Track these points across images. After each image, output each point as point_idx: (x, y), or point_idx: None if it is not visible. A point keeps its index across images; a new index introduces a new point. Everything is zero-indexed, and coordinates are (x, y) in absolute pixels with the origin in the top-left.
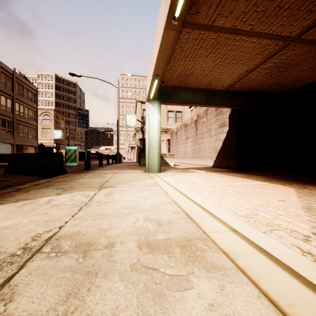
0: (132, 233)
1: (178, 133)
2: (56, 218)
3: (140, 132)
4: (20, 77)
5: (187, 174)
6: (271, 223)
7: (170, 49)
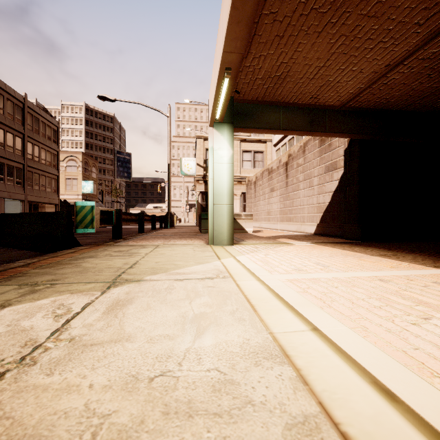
0: None
1: (258, 183)
2: None
3: (202, 182)
4: (35, 107)
5: (279, 248)
6: None
7: None
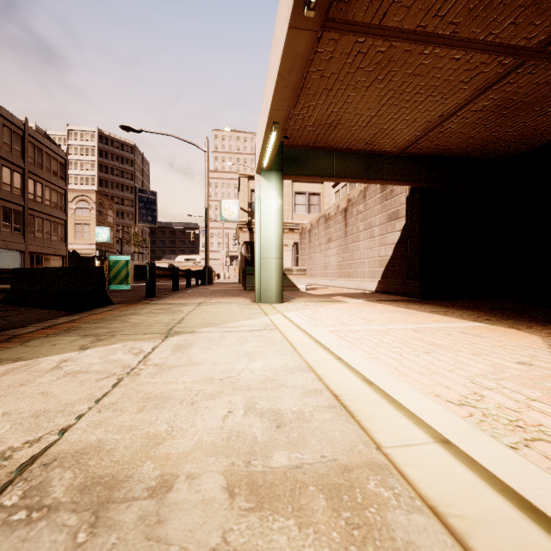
0: (216, 449)
1: (313, 231)
2: (61, 406)
3: (247, 229)
4: (37, 135)
5: (330, 305)
6: (521, 422)
7: (299, 71)
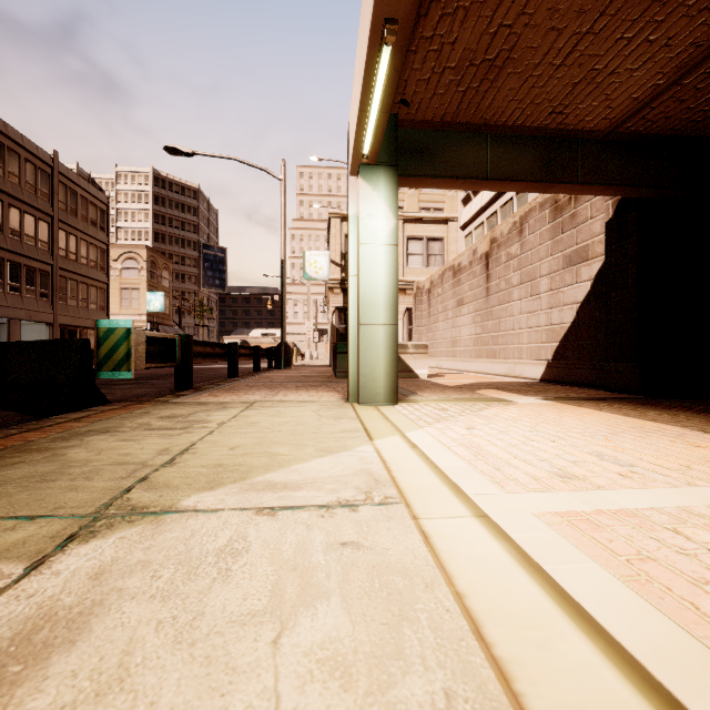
0: None
1: (435, 291)
2: None
3: (340, 291)
4: (70, 173)
5: (489, 410)
6: None
7: None
